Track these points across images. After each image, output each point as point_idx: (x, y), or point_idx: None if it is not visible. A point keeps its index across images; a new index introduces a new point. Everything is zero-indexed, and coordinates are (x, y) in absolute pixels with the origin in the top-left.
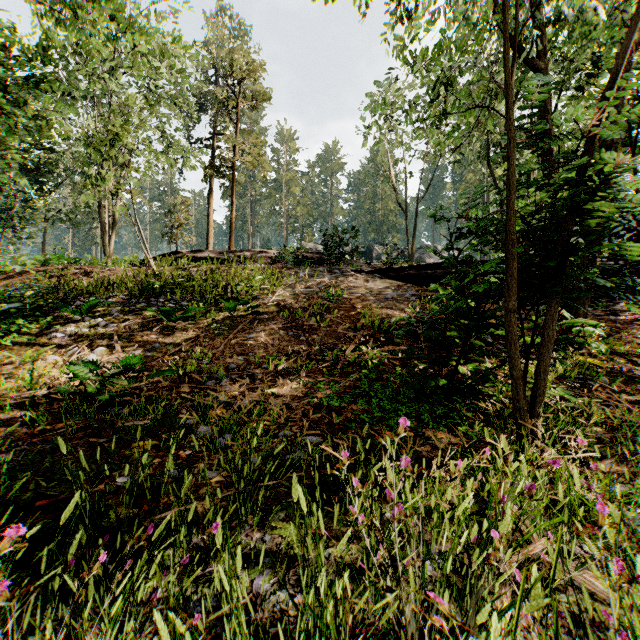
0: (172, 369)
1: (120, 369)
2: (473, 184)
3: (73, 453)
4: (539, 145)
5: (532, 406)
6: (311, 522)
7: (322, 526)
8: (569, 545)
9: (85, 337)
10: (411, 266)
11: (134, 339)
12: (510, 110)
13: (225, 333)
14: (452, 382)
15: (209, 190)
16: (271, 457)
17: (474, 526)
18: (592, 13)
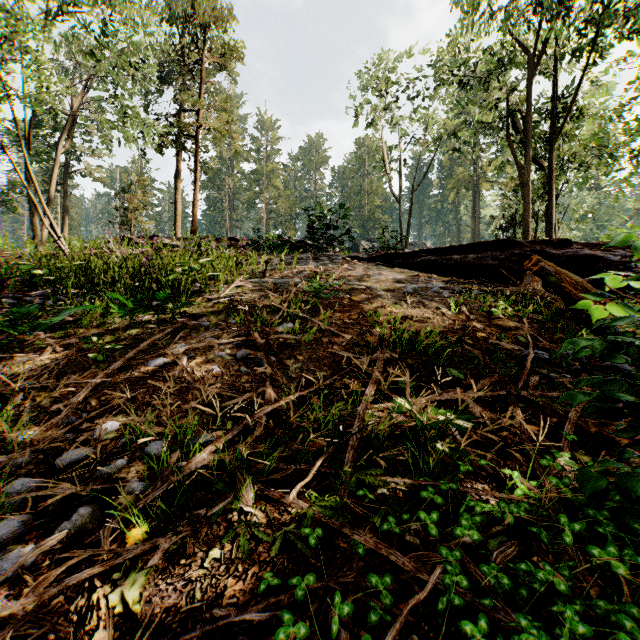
0: None
1: None
2: (463, 179)
3: None
4: None
5: None
6: None
7: None
8: None
9: None
10: (429, 249)
11: None
12: None
13: (116, 356)
14: None
15: (177, 174)
16: None
17: None
18: None
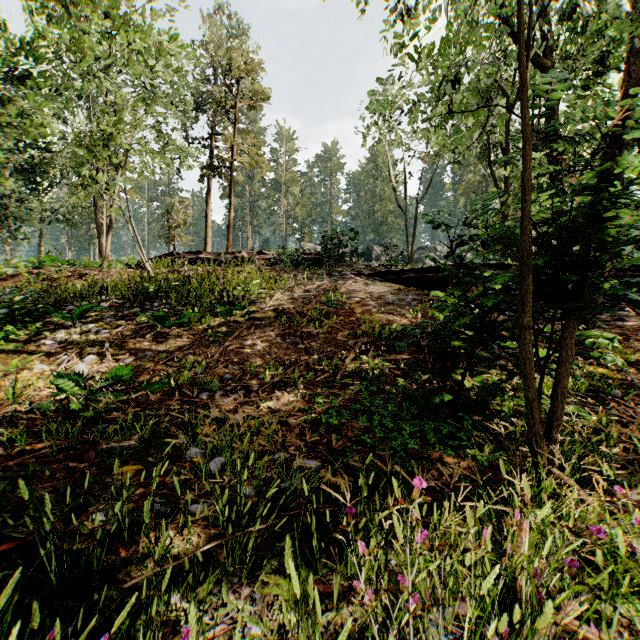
0: (163, 381)
1: (108, 382)
2: (473, 184)
3: (37, 497)
4: (555, 147)
5: (548, 431)
6: (307, 574)
7: (319, 609)
8: (609, 617)
9: (75, 344)
10: (412, 269)
11: (126, 346)
12: (525, 109)
13: (220, 340)
14: (458, 398)
15: (207, 190)
16: (265, 486)
17: (504, 614)
18: (613, 4)
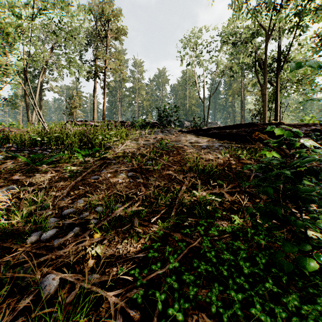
0: None
1: None
2: (236, 90)
3: None
4: None
5: None
6: None
7: None
8: None
9: None
10: (215, 127)
11: None
12: None
13: (77, 175)
14: None
15: (94, 89)
16: None
17: None
18: None
